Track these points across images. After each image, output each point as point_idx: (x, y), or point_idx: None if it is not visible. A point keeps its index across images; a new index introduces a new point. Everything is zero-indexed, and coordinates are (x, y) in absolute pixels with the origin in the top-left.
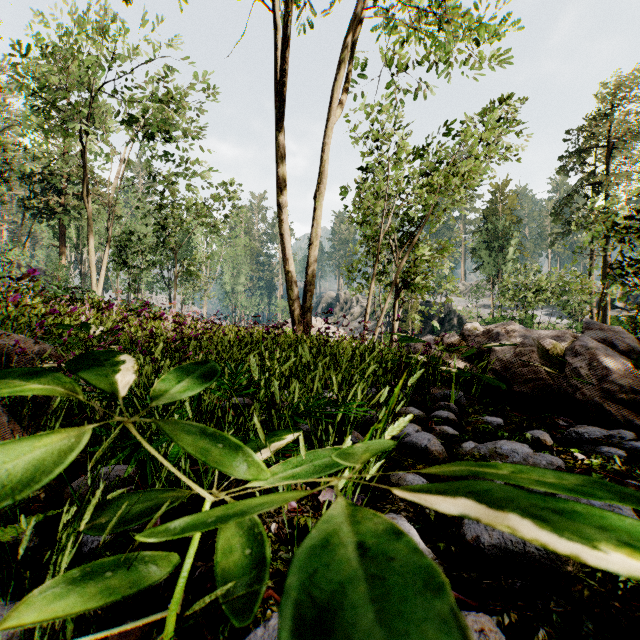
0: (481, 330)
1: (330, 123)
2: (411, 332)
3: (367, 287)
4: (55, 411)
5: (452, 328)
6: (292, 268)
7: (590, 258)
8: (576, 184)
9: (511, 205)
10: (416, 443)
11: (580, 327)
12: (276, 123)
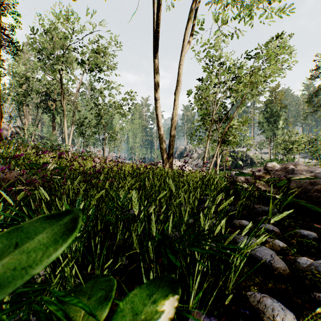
0: (278, 167)
1: (183, 53)
2: (224, 167)
3: (202, 143)
4: None
5: (247, 165)
6: (162, 132)
7: None
8: (320, 84)
9: (281, 98)
10: (260, 257)
11: None
12: (154, 54)
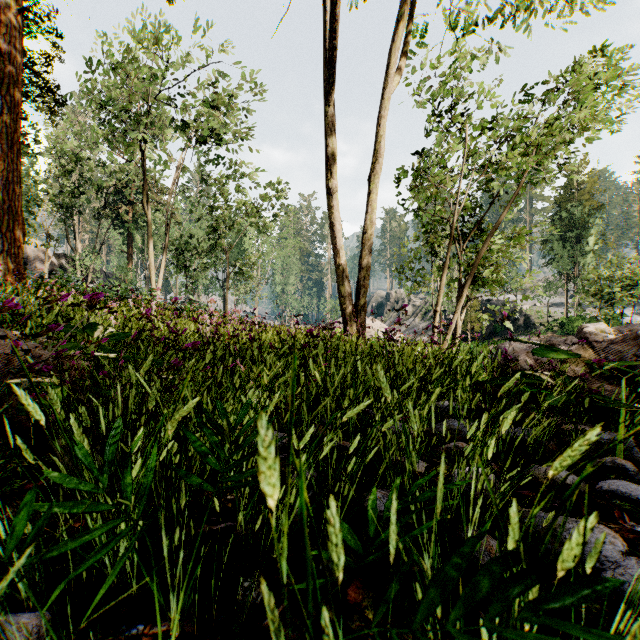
0: (611, 333)
1: (387, 92)
2: (470, 333)
3: (424, 284)
4: None
5: (517, 329)
6: (343, 261)
7: None
8: None
9: (590, 189)
10: None
11: None
12: (325, 96)
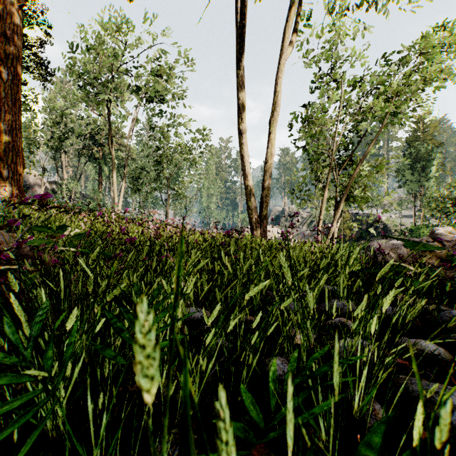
0: None
1: (283, 59)
2: (343, 237)
3: (309, 201)
4: None
5: (378, 234)
6: (251, 183)
7: None
8: None
9: (432, 131)
10: None
11: None
12: (237, 63)
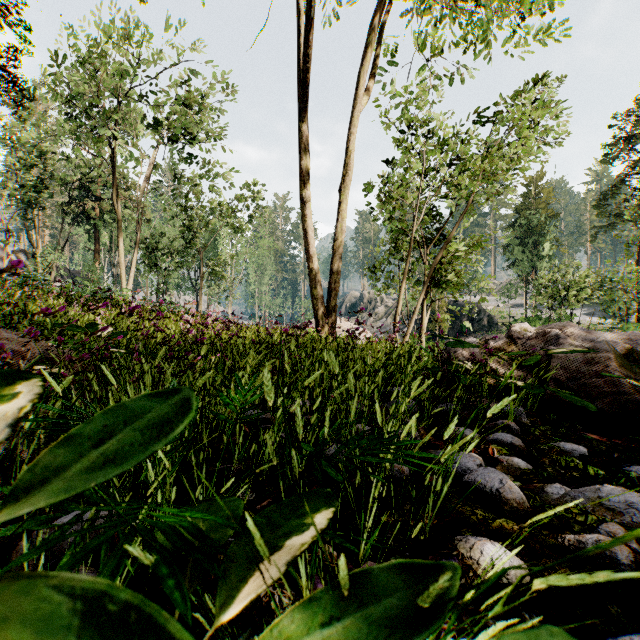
0: (532, 332)
1: (356, 111)
2: (438, 332)
3: (393, 286)
4: (28, 432)
5: (482, 328)
6: (316, 265)
7: (637, 253)
8: (621, 173)
9: (547, 198)
10: (482, 485)
11: (625, 328)
12: (299, 113)
